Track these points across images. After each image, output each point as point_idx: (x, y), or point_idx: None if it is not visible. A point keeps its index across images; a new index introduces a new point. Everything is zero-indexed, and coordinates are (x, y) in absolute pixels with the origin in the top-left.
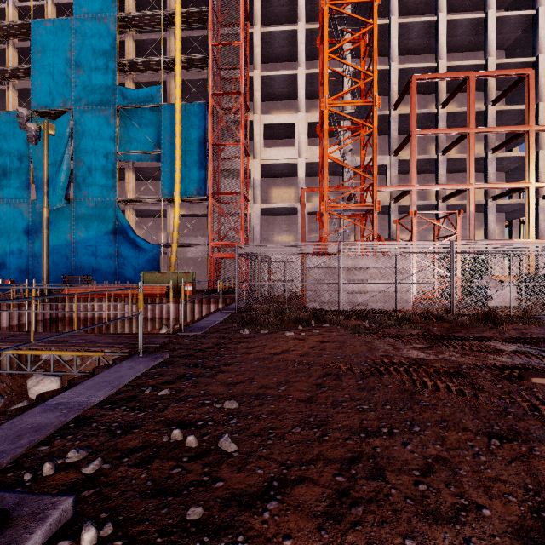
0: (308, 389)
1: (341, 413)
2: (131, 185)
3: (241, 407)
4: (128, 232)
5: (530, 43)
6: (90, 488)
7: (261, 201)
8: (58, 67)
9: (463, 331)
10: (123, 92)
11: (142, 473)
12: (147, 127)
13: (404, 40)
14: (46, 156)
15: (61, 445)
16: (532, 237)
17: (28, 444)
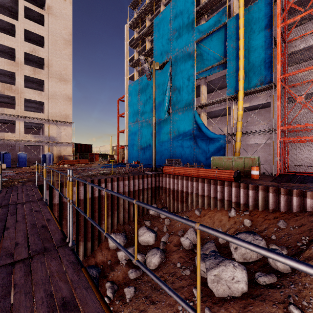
0: None
1: None
2: (204, 95)
3: None
4: (201, 128)
5: None
6: None
7: None
8: (164, 37)
9: None
10: (199, 29)
11: None
12: (215, 46)
13: None
14: (154, 84)
15: None
16: None
17: None
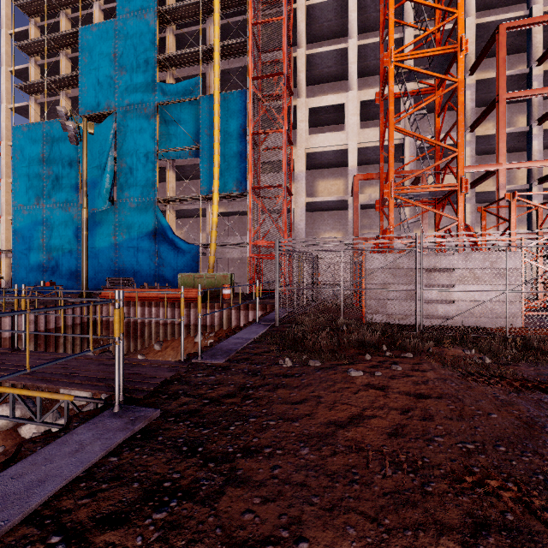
0: None
1: None
2: (171, 184)
3: None
4: (167, 233)
5: None
6: None
7: (306, 195)
8: (103, 70)
9: None
10: (163, 88)
11: None
12: (186, 122)
13: None
14: (85, 155)
15: None
16: None
17: None
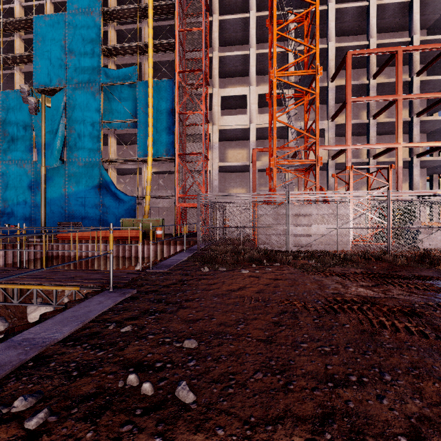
0: (266, 327)
1: (303, 356)
2: (113, 148)
3: (200, 347)
4: (110, 187)
5: None
6: None
7: (219, 160)
8: (54, 53)
9: (402, 270)
10: (107, 72)
11: (89, 431)
12: (126, 100)
13: (340, 23)
14: (43, 124)
15: (13, 389)
16: None
17: None
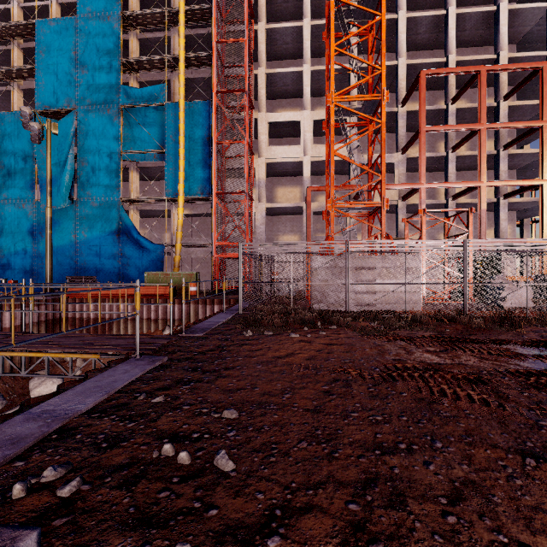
0: (315, 397)
1: (353, 425)
2: (135, 185)
3: (241, 417)
4: (131, 232)
5: (543, 36)
6: (63, 515)
7: (266, 200)
8: (62, 67)
9: (478, 334)
10: (127, 91)
11: (125, 497)
12: (151, 126)
13: (413, 35)
14: (49, 155)
15: (39, 461)
16: (546, 236)
17: (2, 460)
